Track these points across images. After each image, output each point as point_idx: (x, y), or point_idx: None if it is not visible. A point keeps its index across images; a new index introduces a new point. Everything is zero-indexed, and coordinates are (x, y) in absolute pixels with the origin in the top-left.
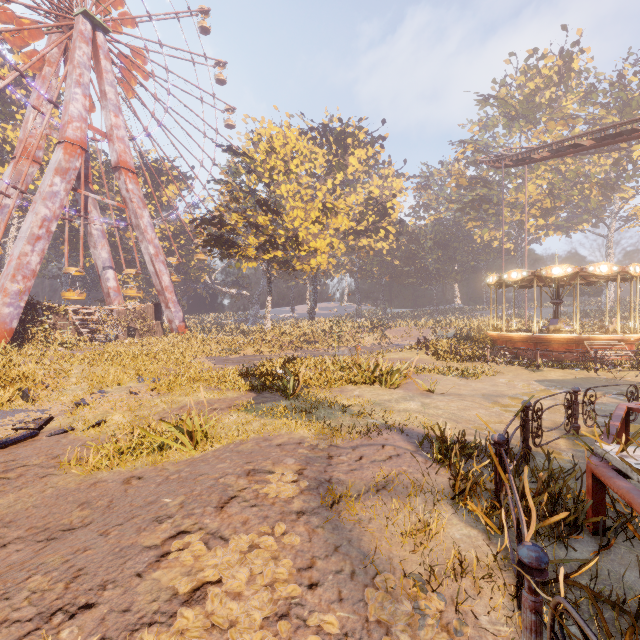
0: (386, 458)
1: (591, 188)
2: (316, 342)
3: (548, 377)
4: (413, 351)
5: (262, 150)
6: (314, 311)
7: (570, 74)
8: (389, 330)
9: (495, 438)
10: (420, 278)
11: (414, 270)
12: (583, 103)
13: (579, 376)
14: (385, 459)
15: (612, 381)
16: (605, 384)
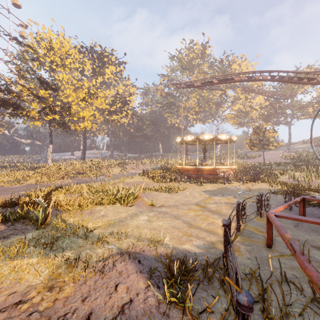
0: (118, 312)
1: (213, 104)
2: (84, 173)
3: (207, 189)
4: (141, 177)
5: (43, 47)
6: (84, 155)
7: (205, 55)
8: (128, 165)
9: (244, 301)
10: (144, 139)
11: (141, 135)
12: (210, 68)
13: (219, 187)
14: (116, 314)
15: (232, 189)
16: (231, 191)
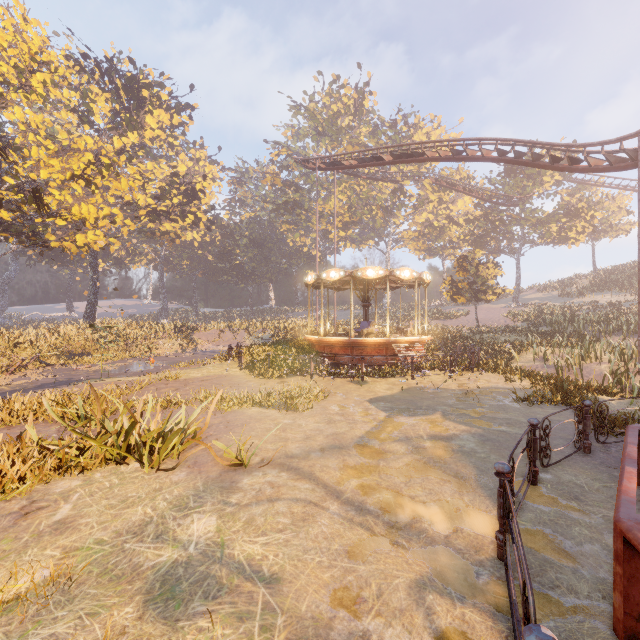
0: None
1: (378, 209)
2: (86, 354)
3: (378, 392)
4: (223, 364)
5: None
6: (94, 309)
7: (363, 109)
8: (198, 334)
9: None
10: (235, 276)
11: (229, 267)
12: (372, 136)
13: (403, 387)
14: None
15: (433, 391)
16: (431, 397)
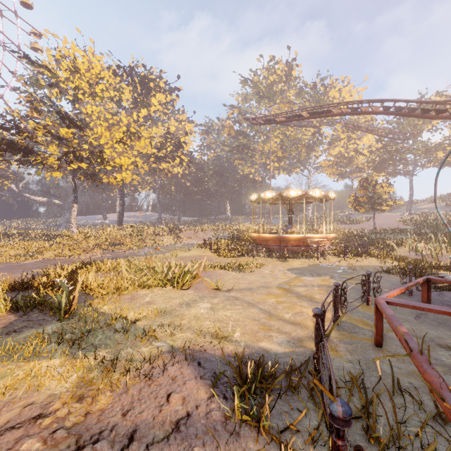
0: (171, 429)
1: (302, 147)
2: (121, 244)
3: (293, 266)
4: (201, 249)
5: (65, 68)
6: (122, 218)
7: (291, 77)
8: (183, 233)
9: (339, 413)
10: (205, 196)
11: (200, 190)
12: (298, 96)
13: (310, 263)
14: (169, 432)
15: (329, 266)
16: (327, 269)
